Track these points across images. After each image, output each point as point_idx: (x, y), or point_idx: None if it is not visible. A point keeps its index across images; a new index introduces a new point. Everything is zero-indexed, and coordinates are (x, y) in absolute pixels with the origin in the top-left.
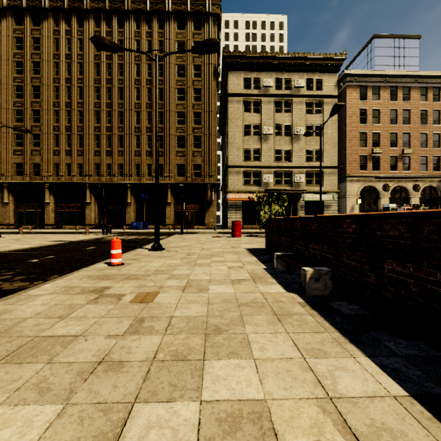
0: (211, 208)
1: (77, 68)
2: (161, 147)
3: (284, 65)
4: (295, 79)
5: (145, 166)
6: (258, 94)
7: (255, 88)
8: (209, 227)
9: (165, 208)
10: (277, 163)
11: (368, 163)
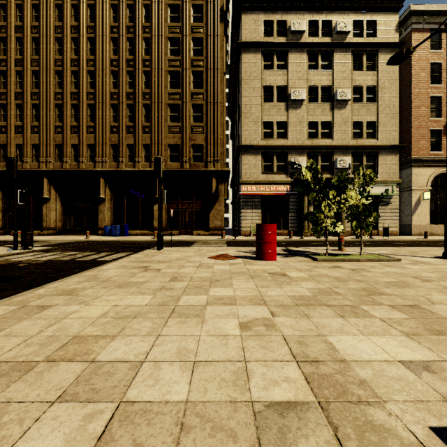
0: (217, 206)
1: (31, 12)
2: (147, 120)
3: (322, 0)
4: (338, 20)
5: (124, 147)
6: (284, 43)
7: (280, 36)
8: (214, 233)
9: (152, 206)
10: (311, 142)
11: (444, 141)
